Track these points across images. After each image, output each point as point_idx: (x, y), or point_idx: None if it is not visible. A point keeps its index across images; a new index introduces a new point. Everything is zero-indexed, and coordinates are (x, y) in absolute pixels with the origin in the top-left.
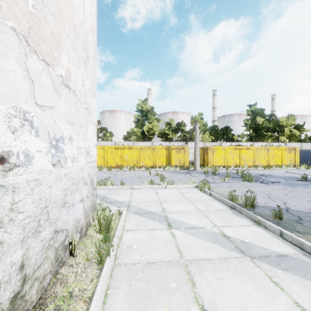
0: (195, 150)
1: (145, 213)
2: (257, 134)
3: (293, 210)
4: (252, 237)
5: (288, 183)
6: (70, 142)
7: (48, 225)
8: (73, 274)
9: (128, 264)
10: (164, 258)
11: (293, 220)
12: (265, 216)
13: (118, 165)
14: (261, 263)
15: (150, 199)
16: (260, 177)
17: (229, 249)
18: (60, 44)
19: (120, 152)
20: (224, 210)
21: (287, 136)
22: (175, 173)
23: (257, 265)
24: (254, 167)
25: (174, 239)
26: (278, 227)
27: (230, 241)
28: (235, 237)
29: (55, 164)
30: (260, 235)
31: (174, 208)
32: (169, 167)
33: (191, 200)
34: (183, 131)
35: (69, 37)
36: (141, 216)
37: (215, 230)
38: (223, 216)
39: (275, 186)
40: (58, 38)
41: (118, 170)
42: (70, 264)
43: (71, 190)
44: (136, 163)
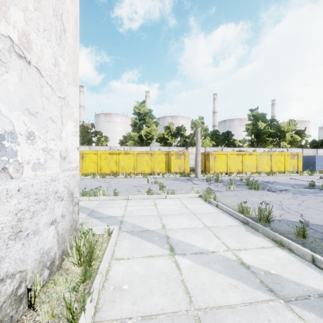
0: (196, 155)
1: (141, 232)
2: (259, 140)
3: (314, 224)
4: (279, 266)
5: (297, 191)
6: (29, 141)
7: None
8: None
9: (113, 320)
10: (167, 306)
11: (319, 239)
12: (285, 233)
13: (113, 172)
14: (301, 310)
15: (148, 213)
16: (267, 185)
17: (253, 287)
18: None
19: (115, 158)
20: (236, 226)
21: (288, 142)
22: (175, 180)
23: (297, 314)
24: (258, 173)
25: (179, 272)
26: (309, 251)
27: (252, 273)
28: (257, 266)
29: None
30: (287, 262)
31: (177, 225)
32: (169, 174)
33: (195, 213)
34: (183, 136)
35: None
36: (136, 237)
37: (230, 256)
38: (236, 234)
39: (284, 195)
40: None
41: (113, 177)
42: None
43: (32, 211)
44: (133, 169)
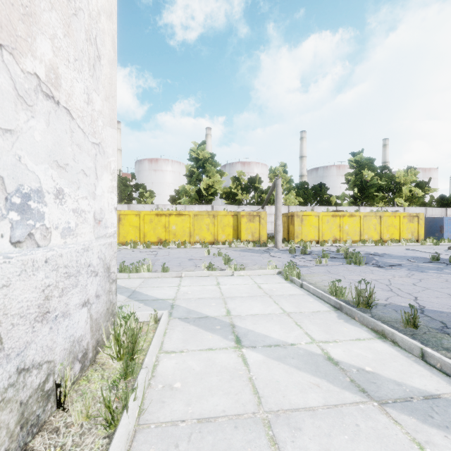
0: (275, 217)
1: (199, 319)
2: (364, 195)
3: (431, 310)
4: (377, 362)
5: (414, 266)
6: (58, 200)
7: (0, 361)
8: (56, 450)
9: (162, 423)
10: (230, 408)
11: (435, 329)
12: (390, 322)
13: (161, 240)
14: (399, 414)
15: (207, 294)
16: (372, 258)
17: (340, 386)
18: (32, 16)
19: (165, 221)
20: (325, 312)
21: (406, 198)
22: (246, 251)
23: (393, 418)
24: (361, 242)
25: (246, 369)
26: (417, 343)
27: (341, 370)
28: (348, 362)
29: (19, 240)
30: (388, 357)
31: (246, 310)
32: (238, 243)
33: (272, 295)
34: (259, 191)
35: (56, 10)
36: (191, 325)
37: (314, 349)
38: (324, 323)
39: (396, 272)
40: (28, 3)
41: (161, 247)
42: (54, 426)
43: (61, 287)
44: (189, 236)
